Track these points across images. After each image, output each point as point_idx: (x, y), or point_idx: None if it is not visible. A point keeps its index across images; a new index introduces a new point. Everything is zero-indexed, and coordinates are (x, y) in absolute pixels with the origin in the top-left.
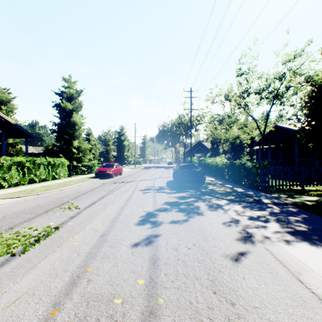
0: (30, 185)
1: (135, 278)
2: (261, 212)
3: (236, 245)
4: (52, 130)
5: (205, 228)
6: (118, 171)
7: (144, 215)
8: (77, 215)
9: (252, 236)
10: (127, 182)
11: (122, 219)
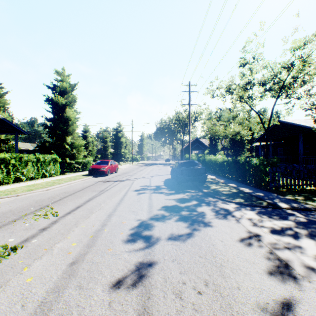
0: (14, 185)
1: None
2: (284, 222)
3: (271, 285)
4: (44, 125)
5: (217, 248)
6: (113, 169)
7: (135, 226)
8: (51, 226)
9: (288, 265)
10: (122, 181)
11: (107, 232)
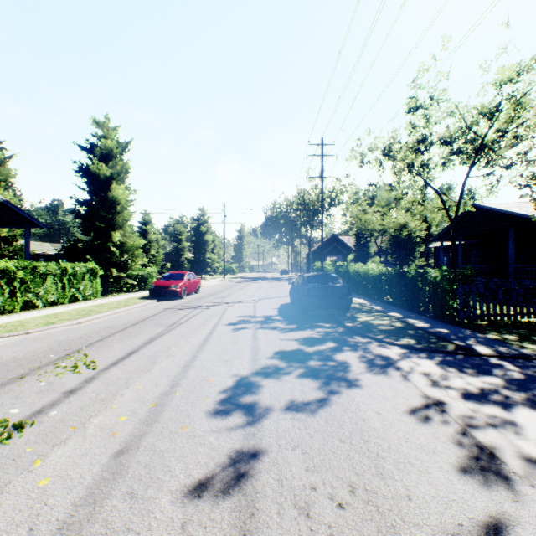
0: (23, 314)
1: None
2: (485, 379)
3: (466, 491)
4: (74, 212)
5: (370, 426)
6: (192, 287)
7: (229, 387)
8: (84, 386)
9: (494, 455)
10: (206, 308)
11: (180, 397)
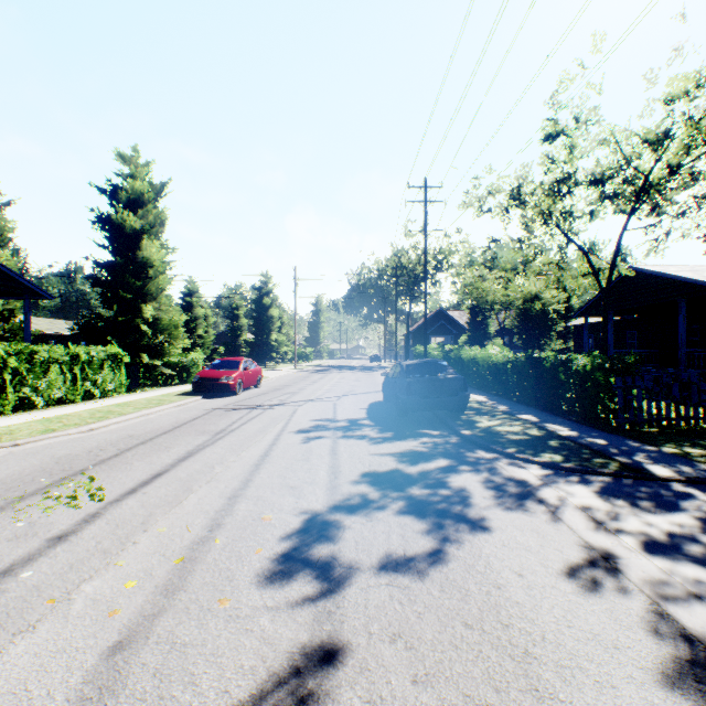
0: (15, 417)
1: None
2: (672, 517)
3: None
4: (90, 278)
5: (509, 599)
6: (250, 379)
7: (295, 530)
8: (80, 529)
9: None
10: (269, 408)
11: (220, 547)
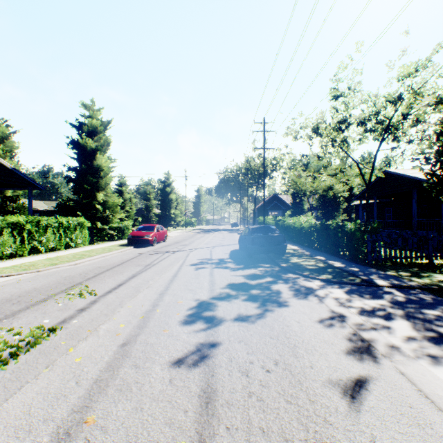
0: (31, 257)
1: (171, 440)
2: (377, 301)
3: (348, 364)
4: (67, 177)
5: (291, 330)
6: (161, 236)
7: (194, 306)
8: (90, 306)
9: (371, 345)
10: (173, 253)
11: (160, 313)
